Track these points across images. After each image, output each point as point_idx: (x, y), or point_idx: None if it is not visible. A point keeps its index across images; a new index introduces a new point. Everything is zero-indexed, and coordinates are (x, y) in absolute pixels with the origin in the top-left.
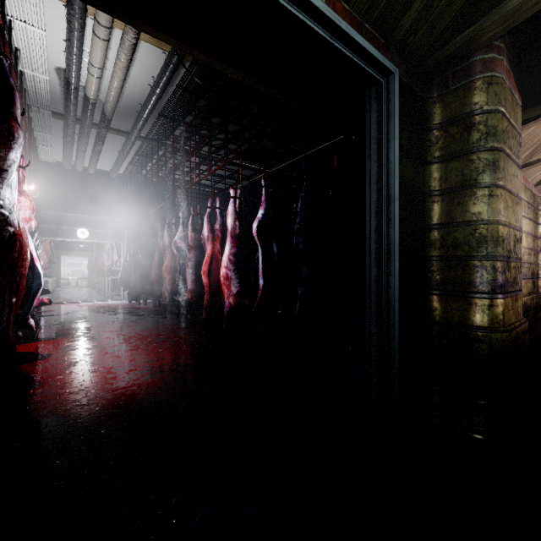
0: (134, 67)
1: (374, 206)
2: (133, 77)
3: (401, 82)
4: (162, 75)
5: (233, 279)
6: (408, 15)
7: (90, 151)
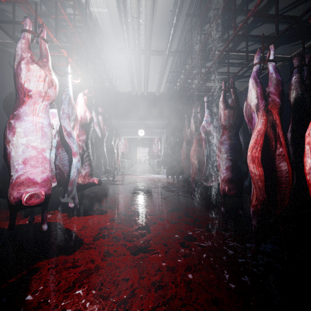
0: None
1: None
2: None
3: None
4: None
5: None
6: None
7: (143, 78)
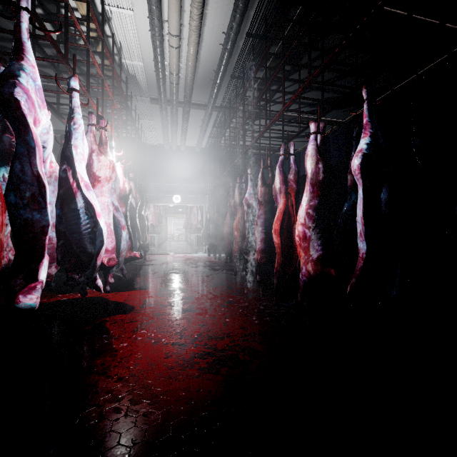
0: (206, 26)
1: None
2: (206, 40)
3: None
4: (232, 23)
5: (316, 240)
6: None
7: (180, 131)
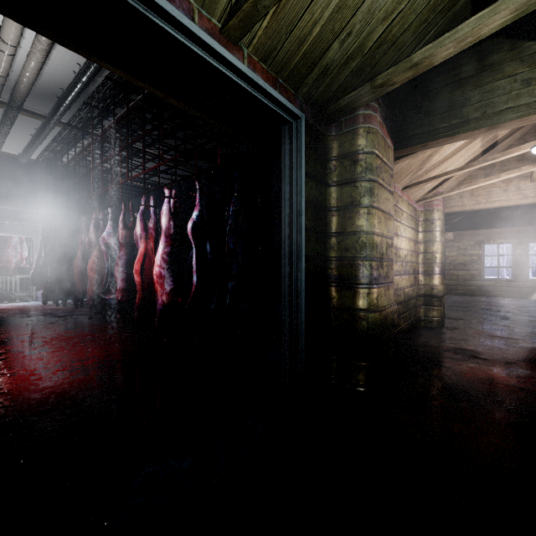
0: (56, 50)
1: (288, 218)
2: (54, 60)
3: (308, 123)
4: (90, 65)
5: (169, 276)
6: (311, 77)
7: None
